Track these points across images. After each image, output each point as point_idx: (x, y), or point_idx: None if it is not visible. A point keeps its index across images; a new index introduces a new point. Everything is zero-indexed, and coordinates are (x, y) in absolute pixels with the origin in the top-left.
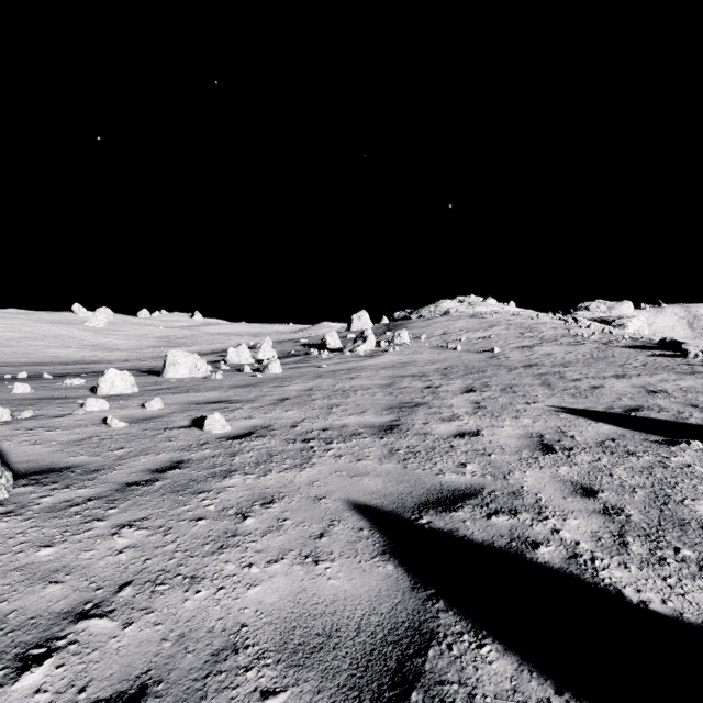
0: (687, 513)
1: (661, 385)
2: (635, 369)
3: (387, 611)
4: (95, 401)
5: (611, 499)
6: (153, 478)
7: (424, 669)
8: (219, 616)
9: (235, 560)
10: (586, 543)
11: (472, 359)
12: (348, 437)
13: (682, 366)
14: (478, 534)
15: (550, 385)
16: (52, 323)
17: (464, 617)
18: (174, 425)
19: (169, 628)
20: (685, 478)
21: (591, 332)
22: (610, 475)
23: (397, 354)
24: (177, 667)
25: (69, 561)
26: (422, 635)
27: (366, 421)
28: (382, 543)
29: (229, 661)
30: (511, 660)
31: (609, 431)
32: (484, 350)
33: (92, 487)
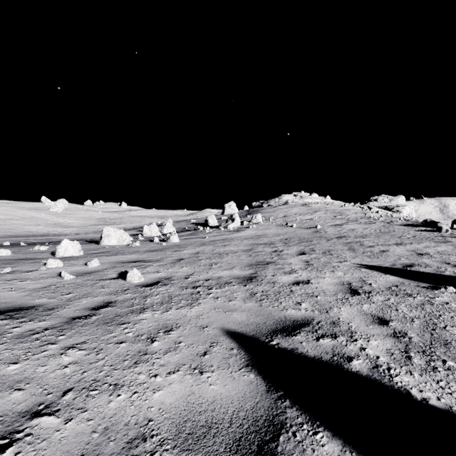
0: (448, 336)
1: (426, 249)
2: (408, 239)
3: (250, 408)
4: (53, 261)
5: (398, 326)
6: (91, 314)
7: (277, 451)
8: (133, 413)
9: (145, 372)
10: (383, 357)
11: (303, 233)
12: (223, 285)
13: (438, 237)
14: (311, 351)
15: (354, 249)
16: (27, 209)
17: (303, 412)
18: (106, 277)
19: (98, 423)
20: (446, 311)
21: (379, 215)
22: (396, 309)
23: (254, 229)
24: (102, 452)
25: (29, 374)
26: (275, 425)
27: (234, 274)
28: (246, 358)
29: (139, 447)
30: (337, 443)
31: (393, 280)
32: (311, 227)
33: (49, 320)
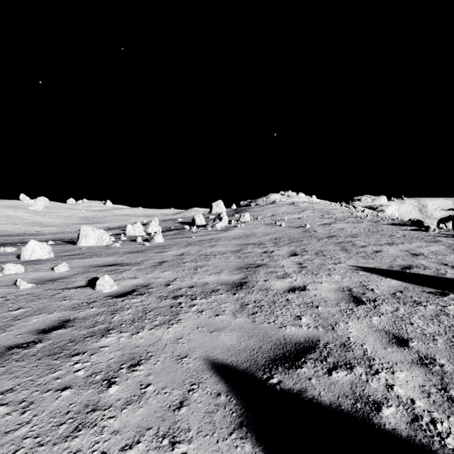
0: None
1: (419, 249)
2: (399, 239)
3: None
4: (12, 266)
5: (421, 348)
6: (36, 339)
7: None
8: None
9: (87, 448)
10: (419, 400)
11: (293, 232)
12: (209, 293)
13: (427, 237)
14: (324, 394)
15: (347, 250)
16: (4, 207)
17: None
18: (72, 285)
19: None
20: None
21: (365, 214)
22: (410, 323)
23: (242, 229)
24: None
25: None
26: None
27: (222, 279)
28: (239, 411)
29: None
30: None
31: (396, 284)
32: (300, 226)
33: None
